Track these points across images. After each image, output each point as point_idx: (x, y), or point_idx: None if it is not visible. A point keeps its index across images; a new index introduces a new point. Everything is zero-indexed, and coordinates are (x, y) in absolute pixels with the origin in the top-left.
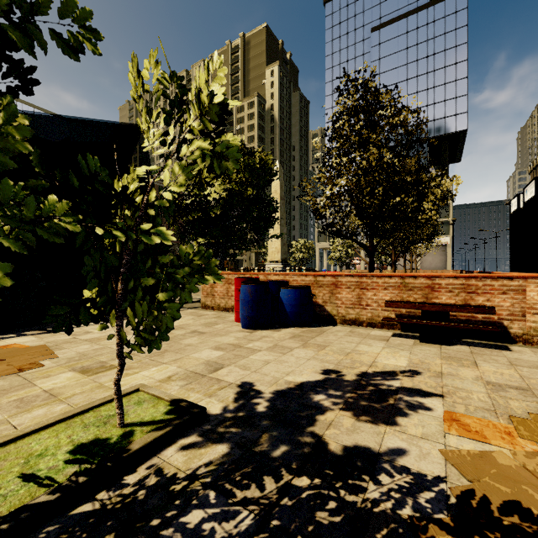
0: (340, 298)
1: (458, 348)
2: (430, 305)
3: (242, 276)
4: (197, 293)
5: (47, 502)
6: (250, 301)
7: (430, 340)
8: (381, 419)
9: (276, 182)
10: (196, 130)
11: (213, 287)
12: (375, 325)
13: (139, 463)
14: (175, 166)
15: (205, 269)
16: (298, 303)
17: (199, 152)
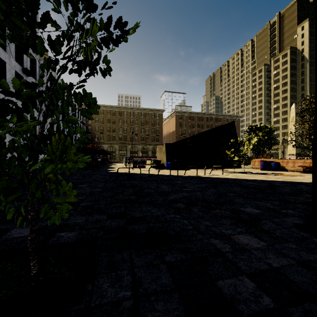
0: (289, 165)
1: (309, 174)
2: (308, 166)
3: (262, 160)
4: (249, 166)
5: (242, 172)
6: (262, 165)
7: (304, 173)
8: (273, 174)
9: (293, 115)
10: (251, 145)
11: (254, 163)
12: (297, 171)
13: (246, 173)
14: (249, 149)
15: (252, 158)
16: (275, 166)
17: (251, 147)
